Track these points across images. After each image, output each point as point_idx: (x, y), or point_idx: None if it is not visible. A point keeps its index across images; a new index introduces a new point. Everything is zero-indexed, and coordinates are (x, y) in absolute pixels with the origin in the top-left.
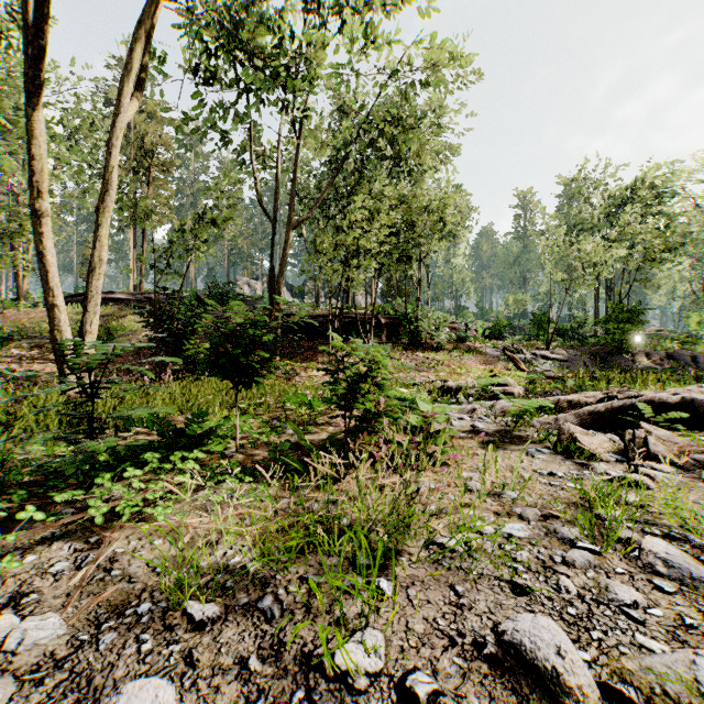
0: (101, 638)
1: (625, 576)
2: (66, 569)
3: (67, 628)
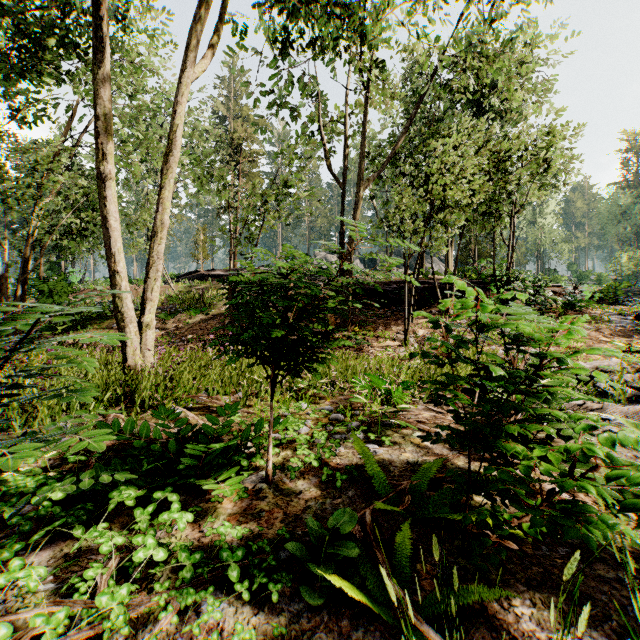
0: None
1: None
2: None
3: None
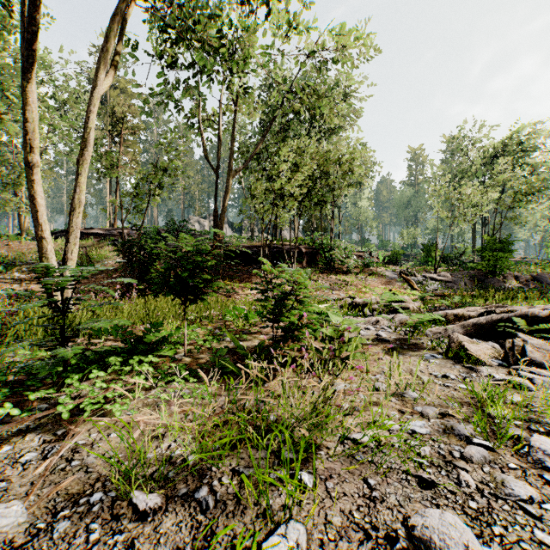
0: (56, 526)
1: (517, 472)
2: (34, 459)
3: (28, 516)
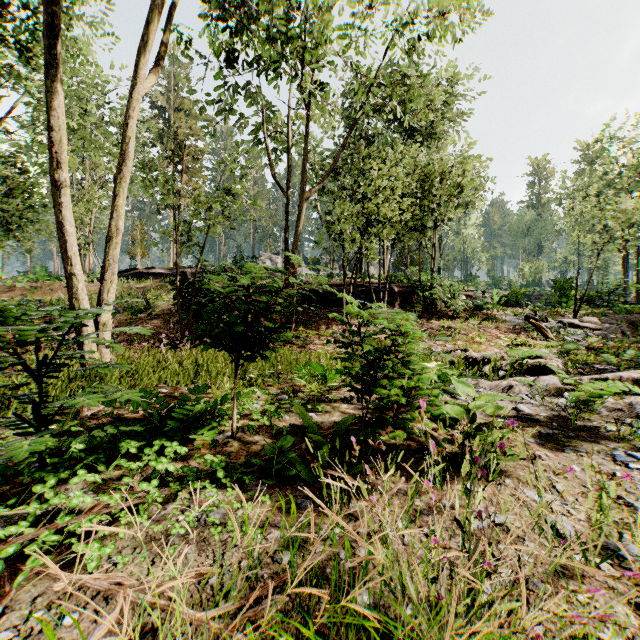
0: None
1: None
2: None
3: None
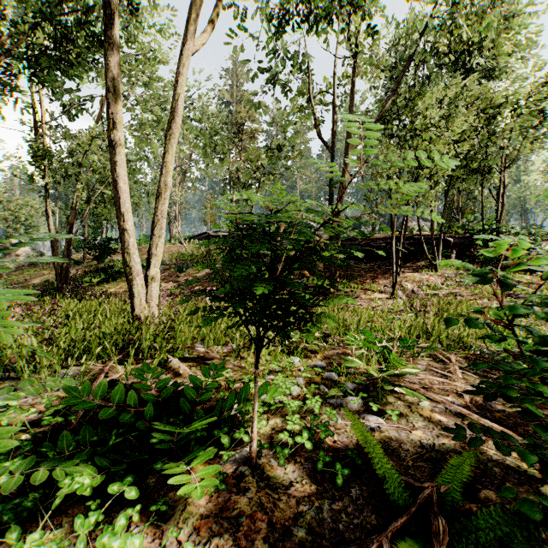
0: None
1: None
2: None
3: None
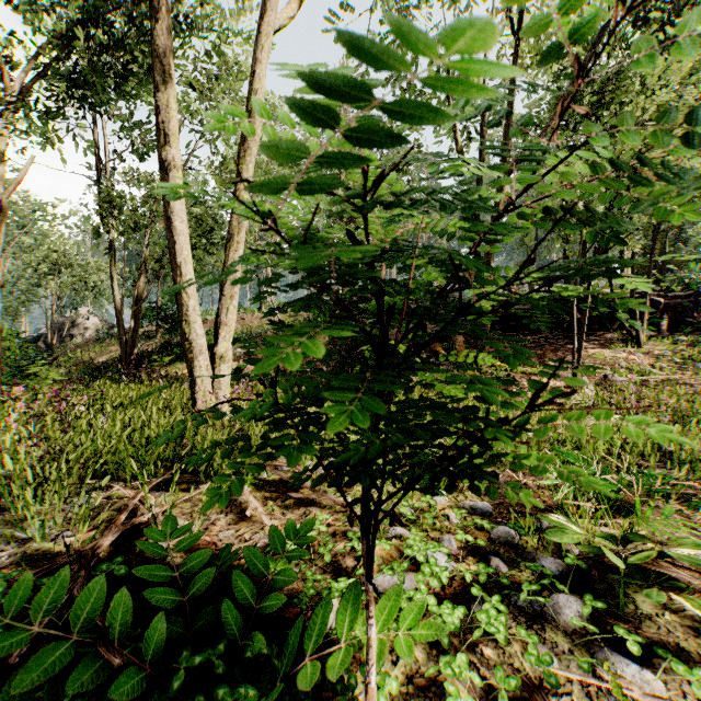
0: None
1: None
2: None
3: None
